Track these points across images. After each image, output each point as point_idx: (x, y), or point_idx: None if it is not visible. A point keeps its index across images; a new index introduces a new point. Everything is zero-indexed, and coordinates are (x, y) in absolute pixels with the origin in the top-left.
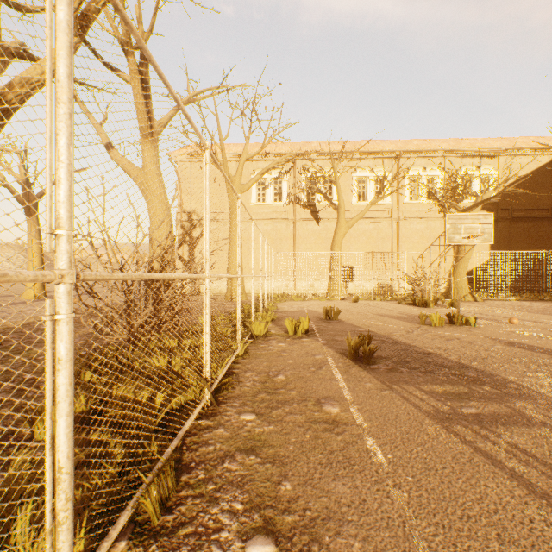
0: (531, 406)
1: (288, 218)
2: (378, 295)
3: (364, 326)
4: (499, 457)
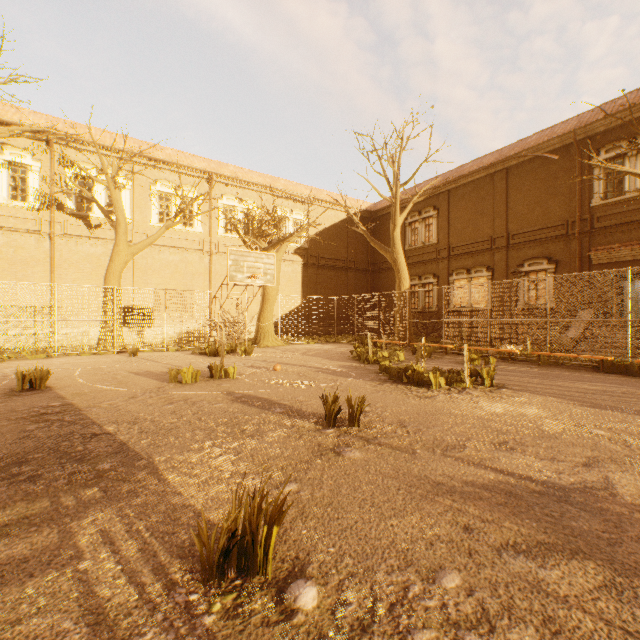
0: (110, 516)
1: (41, 230)
2: (177, 344)
3: (74, 395)
4: None
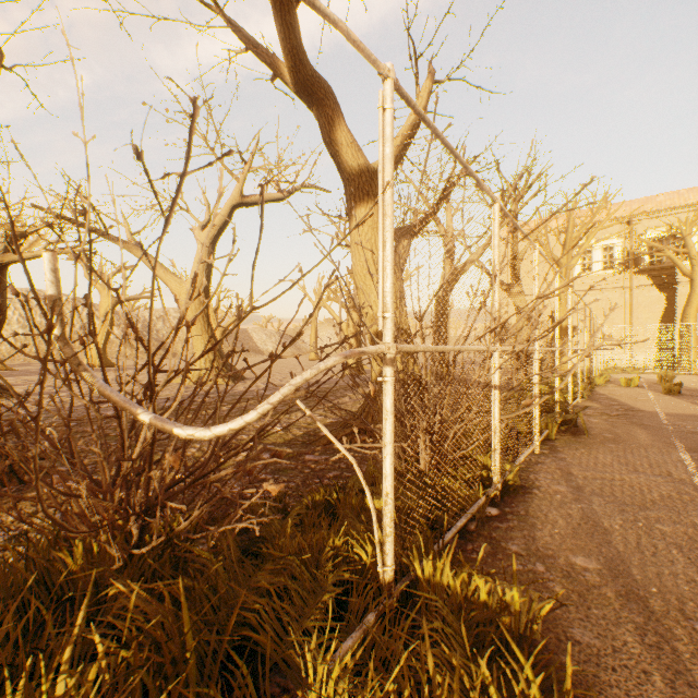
0: None
1: (621, 286)
2: None
3: (695, 387)
4: None
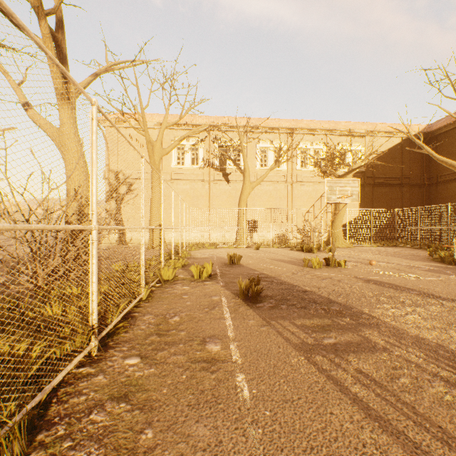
0: (377, 334)
1: (204, 179)
2: (276, 243)
3: (259, 269)
4: (346, 383)
